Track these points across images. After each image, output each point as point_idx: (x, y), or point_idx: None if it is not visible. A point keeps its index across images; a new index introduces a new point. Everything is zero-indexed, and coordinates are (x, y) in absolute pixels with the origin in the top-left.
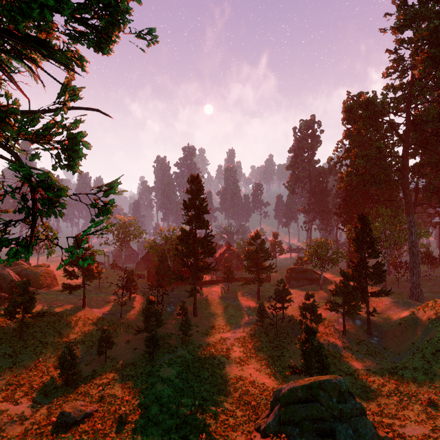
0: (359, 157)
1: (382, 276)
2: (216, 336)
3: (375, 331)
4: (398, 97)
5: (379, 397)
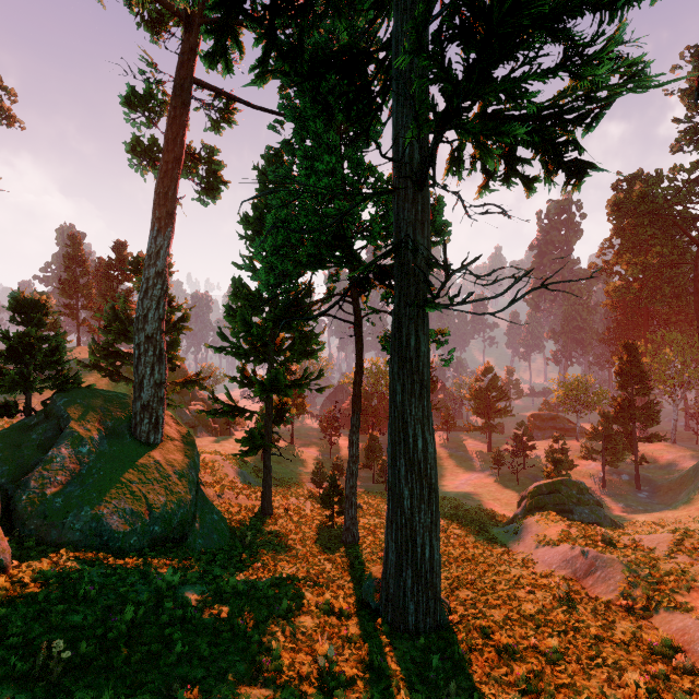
0: (633, 265)
1: (654, 417)
2: (442, 483)
3: (647, 486)
4: (692, 181)
5: (631, 527)
